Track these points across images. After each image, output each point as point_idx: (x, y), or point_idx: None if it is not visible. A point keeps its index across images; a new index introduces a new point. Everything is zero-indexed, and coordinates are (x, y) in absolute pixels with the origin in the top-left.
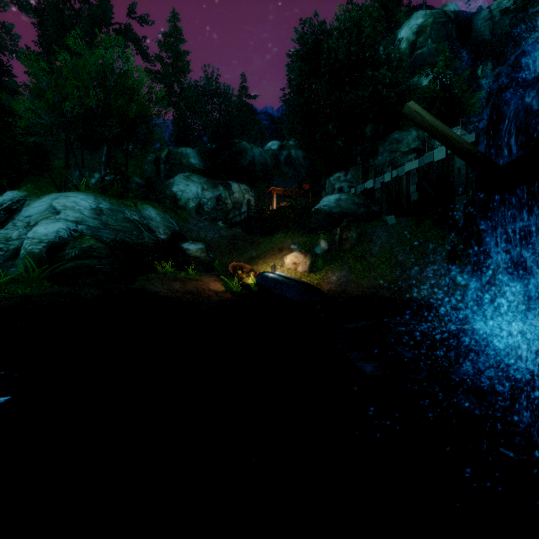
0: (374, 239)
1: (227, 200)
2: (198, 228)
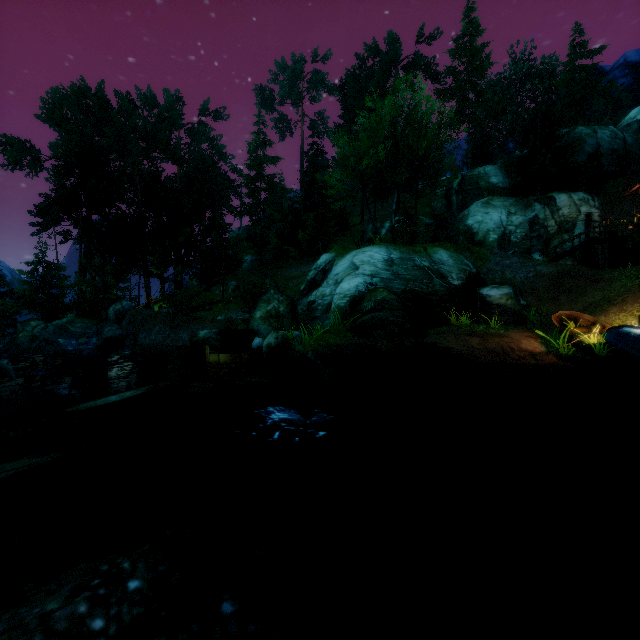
0: None
1: (548, 222)
2: (502, 267)
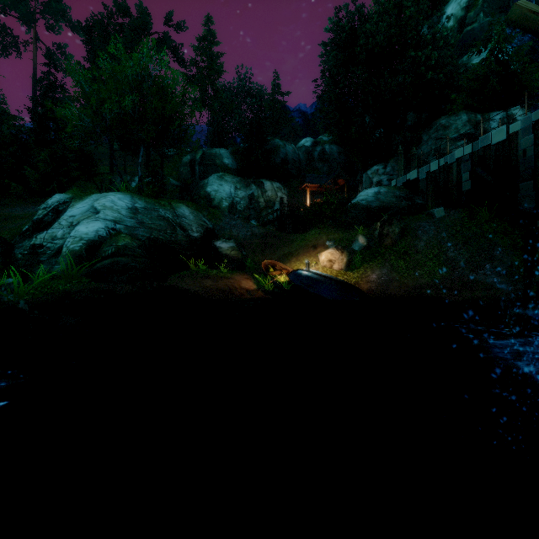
0: (419, 234)
1: (260, 199)
2: (230, 226)
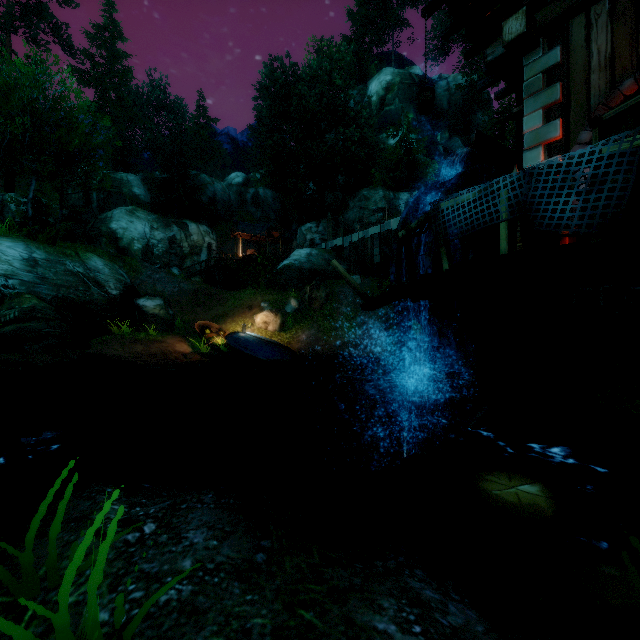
0: (341, 298)
1: (183, 243)
2: (153, 280)
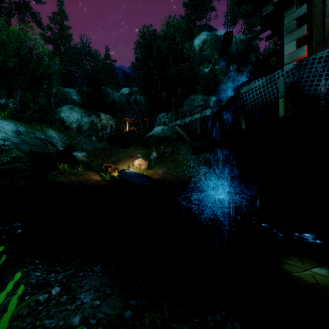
0: (180, 152)
1: (98, 124)
2: (82, 143)
